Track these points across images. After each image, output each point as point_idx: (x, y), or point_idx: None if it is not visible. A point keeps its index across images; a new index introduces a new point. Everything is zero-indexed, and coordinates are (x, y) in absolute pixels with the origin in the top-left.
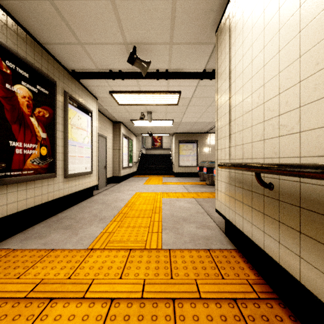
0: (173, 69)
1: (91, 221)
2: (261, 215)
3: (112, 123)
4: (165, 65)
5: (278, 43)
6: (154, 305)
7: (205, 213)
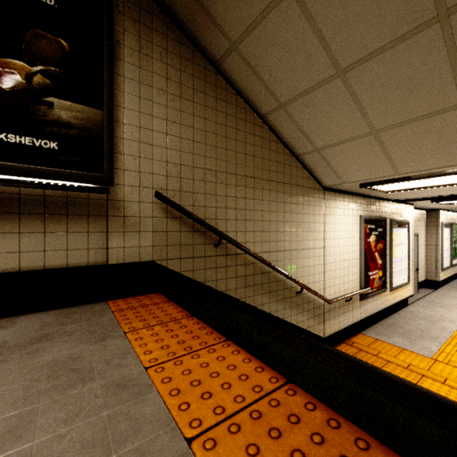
0: None
1: (422, 336)
2: None
3: (424, 211)
4: None
5: None
6: None
7: None
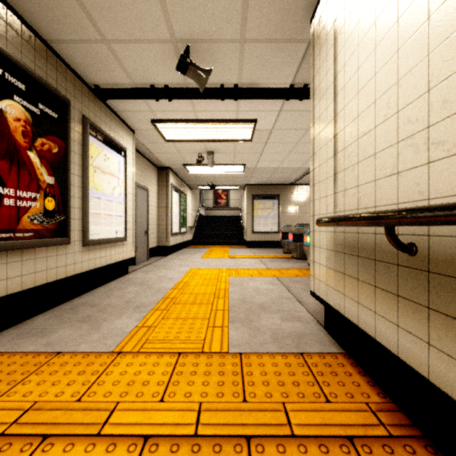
0: (245, 83)
1: (122, 310)
2: (392, 298)
3: (157, 169)
4: (233, 76)
5: (426, 5)
6: (216, 447)
7: (293, 298)
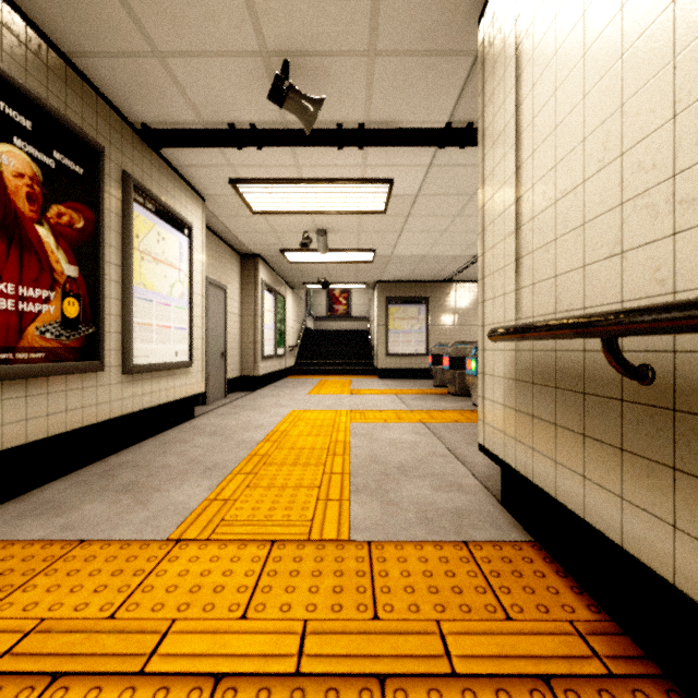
0: (376, 121)
1: (184, 474)
2: (613, 453)
3: (240, 257)
4: (357, 110)
5: None
6: (330, 694)
7: (451, 455)
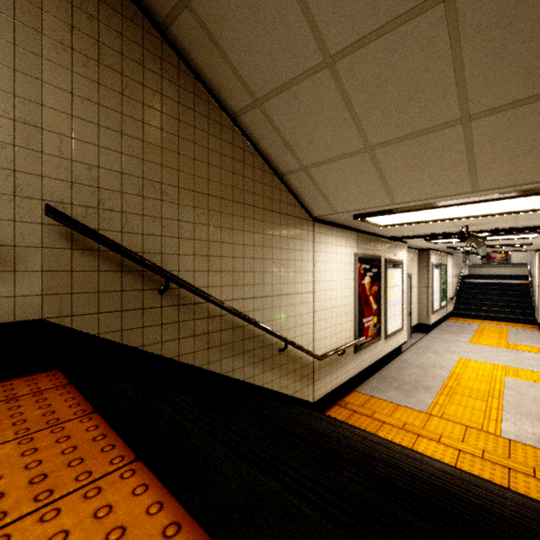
0: (521, 225)
1: (416, 387)
2: None
3: (417, 251)
4: (507, 225)
5: None
6: (492, 464)
7: None
